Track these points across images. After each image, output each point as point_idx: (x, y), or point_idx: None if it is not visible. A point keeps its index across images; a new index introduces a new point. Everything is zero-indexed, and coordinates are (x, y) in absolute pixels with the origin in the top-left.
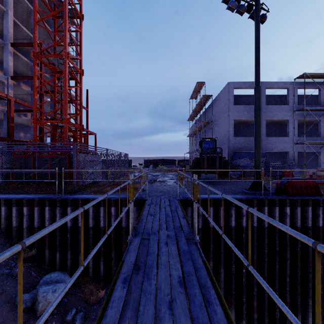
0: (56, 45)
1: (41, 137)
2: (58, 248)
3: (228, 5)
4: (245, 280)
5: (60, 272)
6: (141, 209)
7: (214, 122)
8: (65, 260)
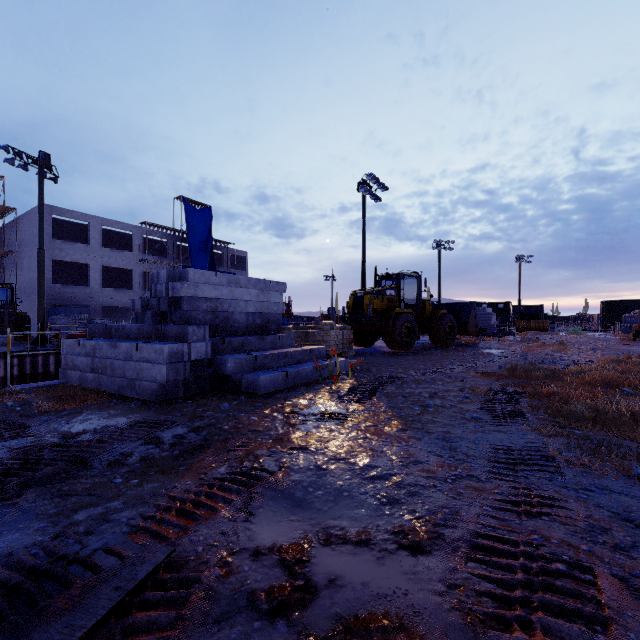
0: None
1: None
2: None
3: (5, 159)
4: None
5: None
6: None
7: (23, 253)
8: None
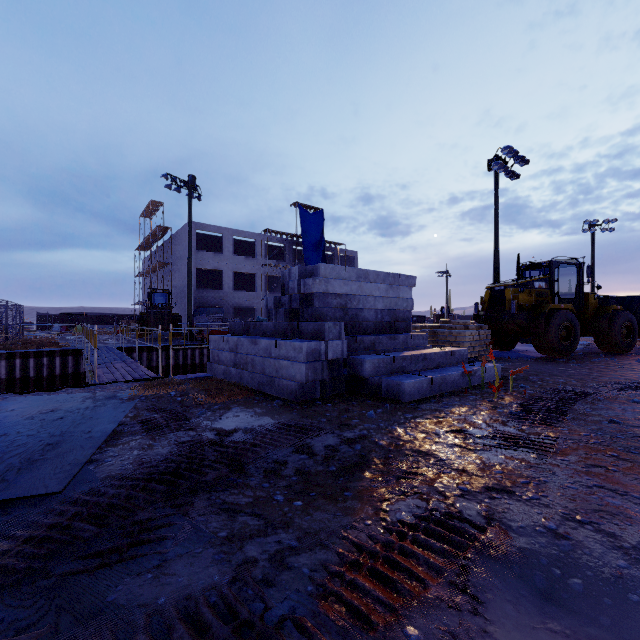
0: None
1: None
2: None
3: (165, 185)
4: None
5: None
6: (77, 358)
7: (176, 264)
8: None
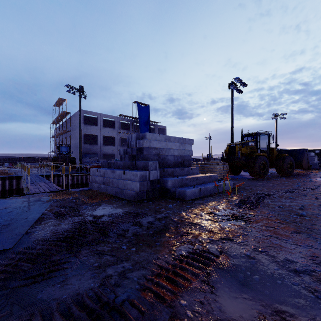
0: None
1: None
2: None
3: (67, 91)
4: None
5: None
6: (18, 181)
7: (73, 131)
8: None
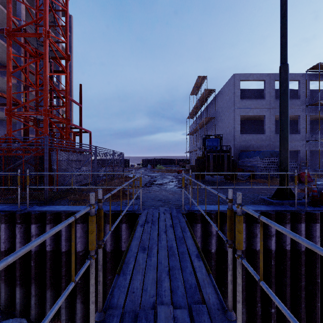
0: (38, 26)
1: (26, 134)
2: (19, 280)
3: None
4: (275, 322)
5: (16, 319)
6: (133, 226)
7: (217, 118)
8: (29, 297)
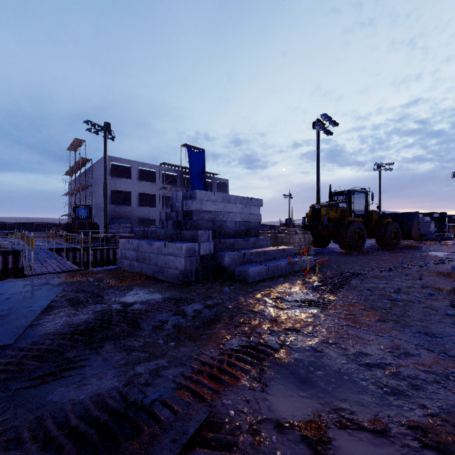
0: None
1: None
2: None
3: (86, 129)
4: None
5: None
6: (16, 257)
7: (95, 186)
8: None
